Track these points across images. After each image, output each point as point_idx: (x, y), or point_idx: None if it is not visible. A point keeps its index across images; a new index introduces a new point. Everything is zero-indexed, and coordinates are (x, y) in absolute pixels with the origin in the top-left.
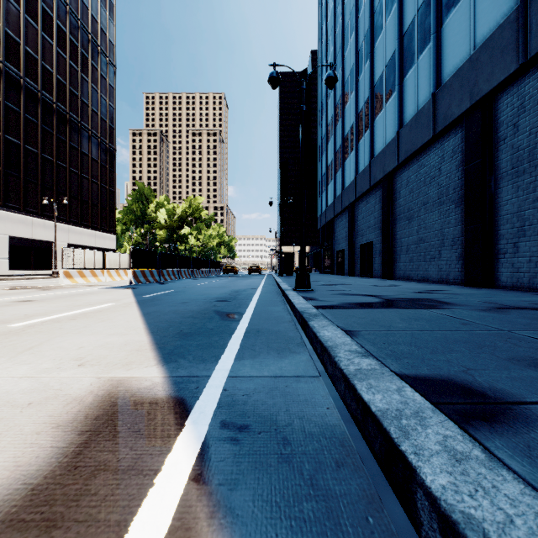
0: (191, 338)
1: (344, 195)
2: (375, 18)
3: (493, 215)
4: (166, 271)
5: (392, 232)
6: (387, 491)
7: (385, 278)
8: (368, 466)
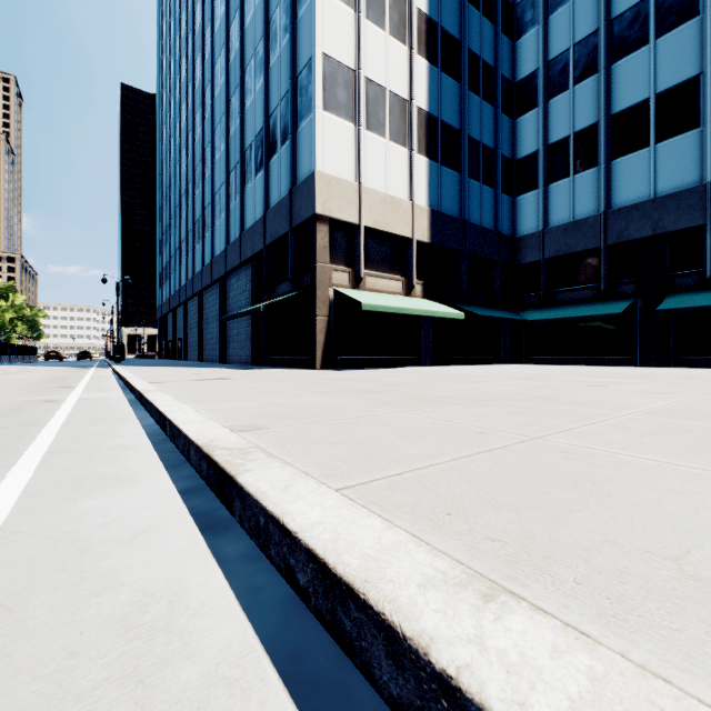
0: (85, 367)
1: (170, 300)
2: (182, 202)
3: (203, 335)
4: (3, 356)
5: (188, 334)
6: (161, 445)
7: (184, 360)
8: (156, 443)
